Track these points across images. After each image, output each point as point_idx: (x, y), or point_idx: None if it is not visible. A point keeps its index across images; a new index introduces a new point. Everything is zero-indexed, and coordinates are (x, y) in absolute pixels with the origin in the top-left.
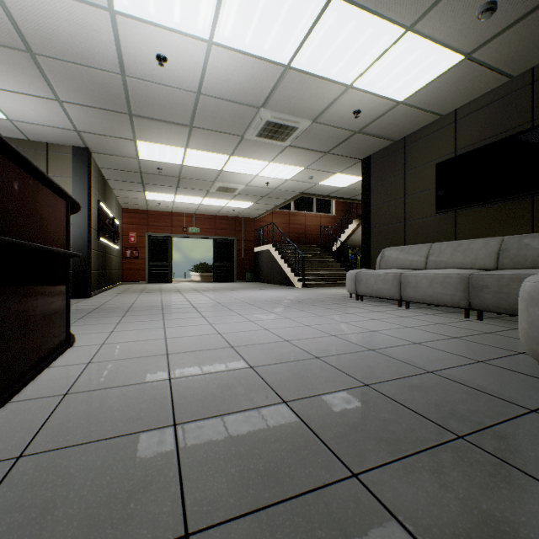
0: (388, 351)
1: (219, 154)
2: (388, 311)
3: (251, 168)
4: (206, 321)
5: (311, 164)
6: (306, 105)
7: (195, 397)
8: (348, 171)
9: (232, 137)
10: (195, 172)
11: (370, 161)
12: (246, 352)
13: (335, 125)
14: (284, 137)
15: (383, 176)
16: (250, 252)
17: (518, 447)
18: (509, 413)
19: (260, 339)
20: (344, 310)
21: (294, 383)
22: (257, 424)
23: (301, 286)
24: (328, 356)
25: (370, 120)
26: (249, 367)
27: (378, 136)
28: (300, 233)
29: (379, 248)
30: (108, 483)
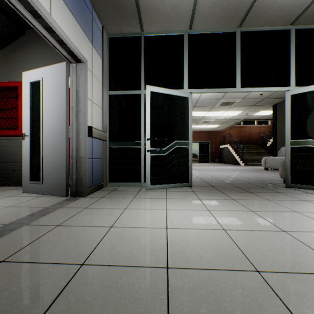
0: (253, 178)
1: (203, 112)
2: (274, 173)
3: (217, 114)
4: (201, 172)
5: (245, 109)
6: (238, 96)
7: (204, 179)
8: (266, 109)
9: (209, 107)
10: (193, 117)
11: (276, 106)
12: (214, 176)
13: (253, 98)
14: (230, 104)
15: (282, 113)
16: (217, 148)
17: (257, 184)
18: (264, 183)
19: (218, 175)
20: (253, 172)
21: (223, 179)
22: (215, 180)
23: (244, 165)
24: (234, 178)
25: (269, 95)
26: (214, 177)
27: (276, 98)
28: (246, 137)
29: (280, 146)
30: (196, 181)
